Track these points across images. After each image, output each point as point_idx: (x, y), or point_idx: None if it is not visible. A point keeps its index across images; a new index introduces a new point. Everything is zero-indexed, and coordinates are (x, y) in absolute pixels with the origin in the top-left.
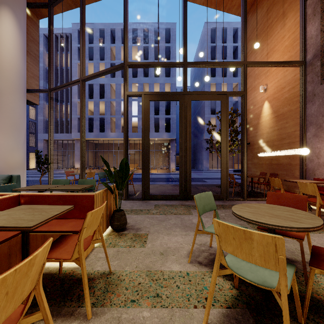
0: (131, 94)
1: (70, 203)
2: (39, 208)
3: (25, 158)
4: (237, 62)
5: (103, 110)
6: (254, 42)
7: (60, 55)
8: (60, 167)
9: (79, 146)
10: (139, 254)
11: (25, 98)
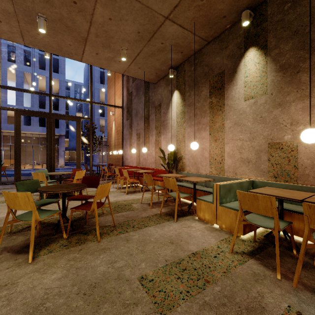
0: (4, 108)
1: None
2: None
3: None
4: (86, 101)
5: None
6: (110, 82)
7: None
8: None
9: None
10: None
11: None
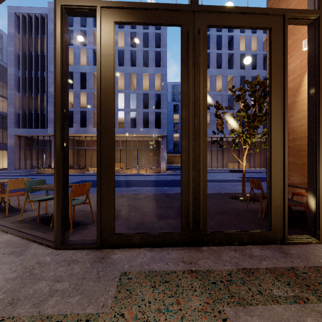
0: (72, 4)
1: None
2: None
3: None
4: None
5: (86, 103)
6: None
7: (34, 39)
8: (35, 167)
9: None
10: None
11: None
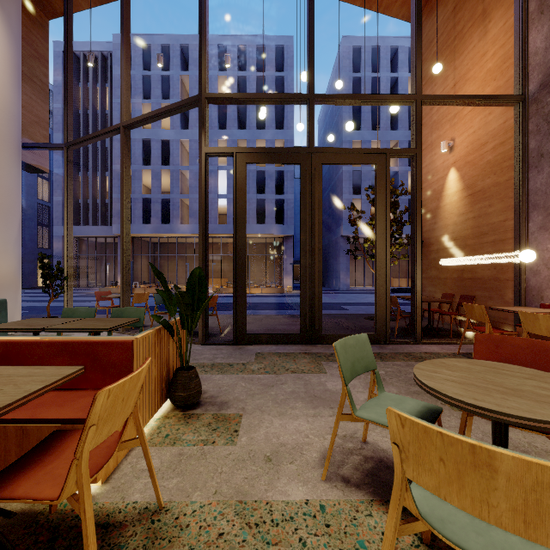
0: (214, 151)
1: (83, 358)
2: (5, 374)
3: (20, 268)
4: (405, 96)
5: (168, 186)
6: (431, 66)
7: (92, 90)
8: (92, 285)
9: None
10: (224, 462)
11: (20, 159)
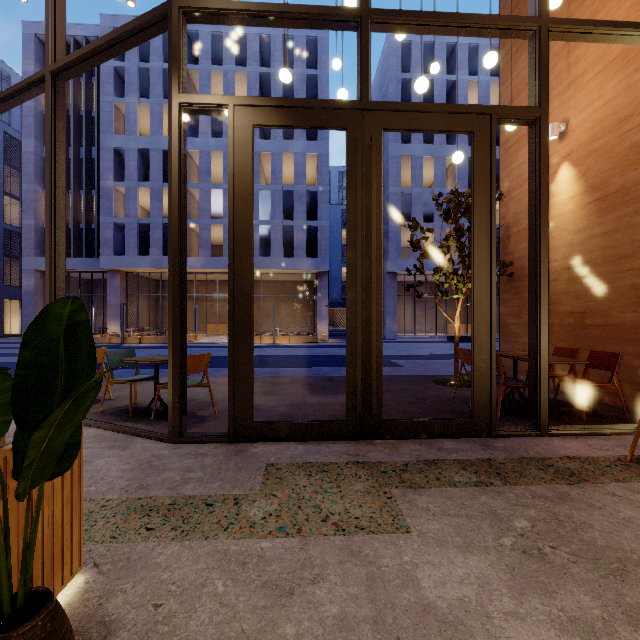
0: (194, 102)
1: None
2: None
3: None
4: (521, 18)
5: None
6: None
7: (74, 85)
8: None
9: (118, 284)
10: None
11: None
